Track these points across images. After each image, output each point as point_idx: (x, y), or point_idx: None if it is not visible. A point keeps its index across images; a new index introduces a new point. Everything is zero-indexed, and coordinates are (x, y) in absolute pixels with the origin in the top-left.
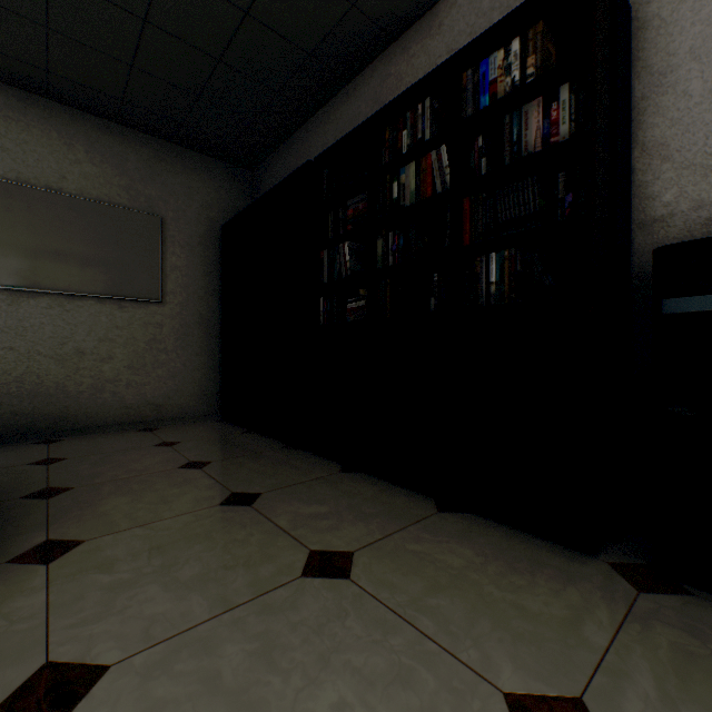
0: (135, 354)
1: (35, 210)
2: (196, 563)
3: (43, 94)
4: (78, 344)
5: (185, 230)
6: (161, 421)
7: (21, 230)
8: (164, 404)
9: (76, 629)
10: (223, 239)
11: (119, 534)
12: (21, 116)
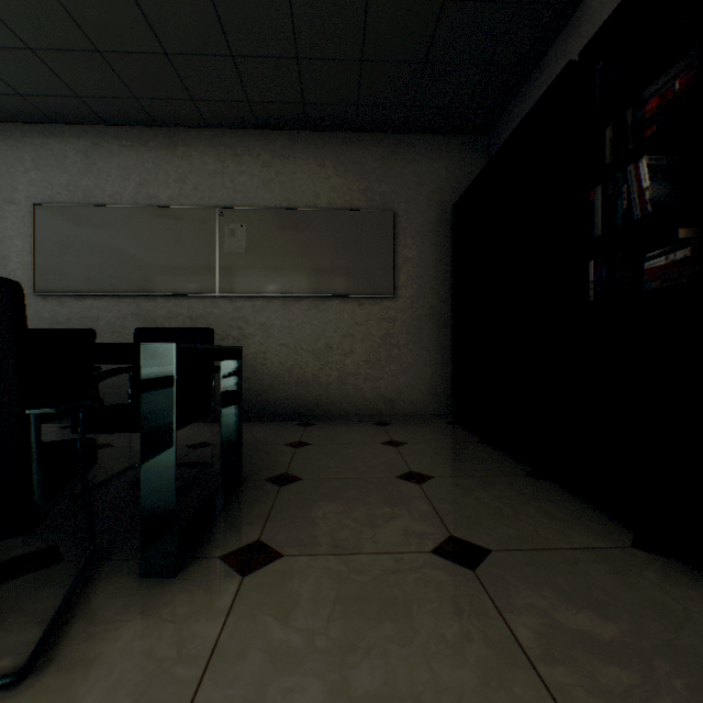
0: (370, 349)
1: (298, 228)
2: (378, 663)
3: (304, 127)
4: (327, 340)
5: (415, 220)
6: (393, 416)
7: (290, 247)
8: (395, 399)
9: None
10: (453, 221)
11: (314, 558)
12: (290, 152)
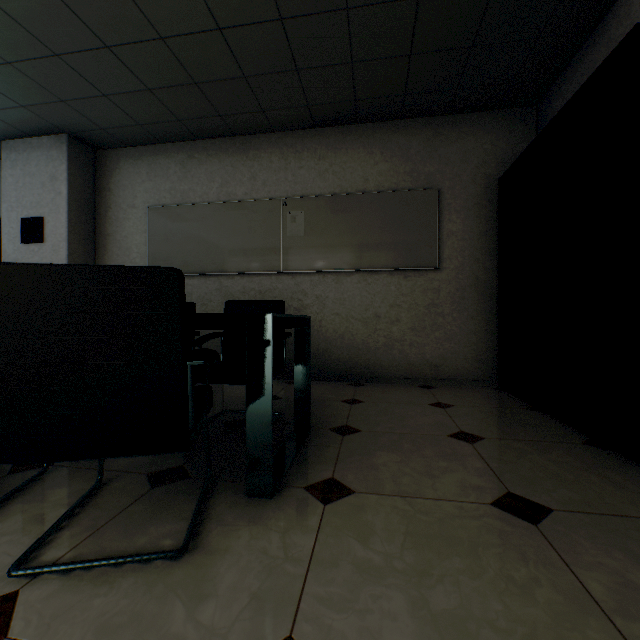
0: (415, 317)
1: (349, 211)
2: (451, 589)
3: (354, 121)
4: (375, 310)
5: (459, 195)
6: (438, 380)
7: (342, 228)
8: (440, 364)
9: (320, 605)
10: (499, 193)
11: (381, 497)
12: (342, 145)
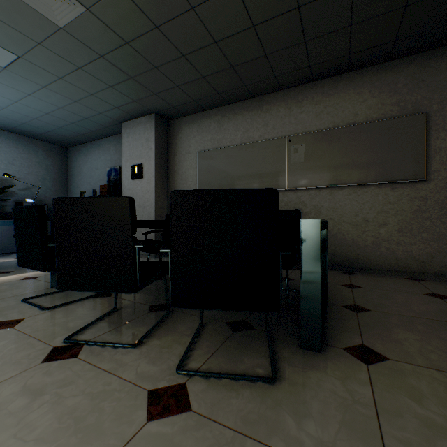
0: (402, 221)
1: (341, 140)
2: None
3: (345, 71)
4: (363, 215)
5: None
6: (425, 274)
7: (334, 154)
8: (427, 261)
9: (402, 446)
10: None
11: (416, 367)
12: (334, 90)
